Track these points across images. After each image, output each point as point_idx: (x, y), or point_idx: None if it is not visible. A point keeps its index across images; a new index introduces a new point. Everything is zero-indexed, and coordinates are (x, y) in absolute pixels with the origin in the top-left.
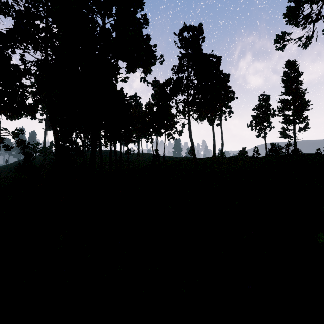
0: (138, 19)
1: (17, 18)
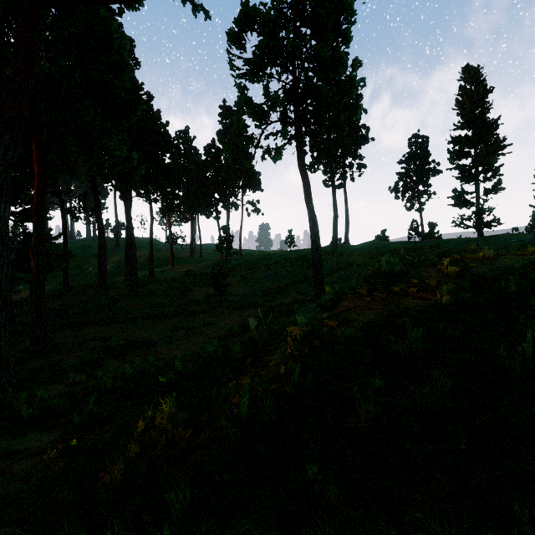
0: None
1: None
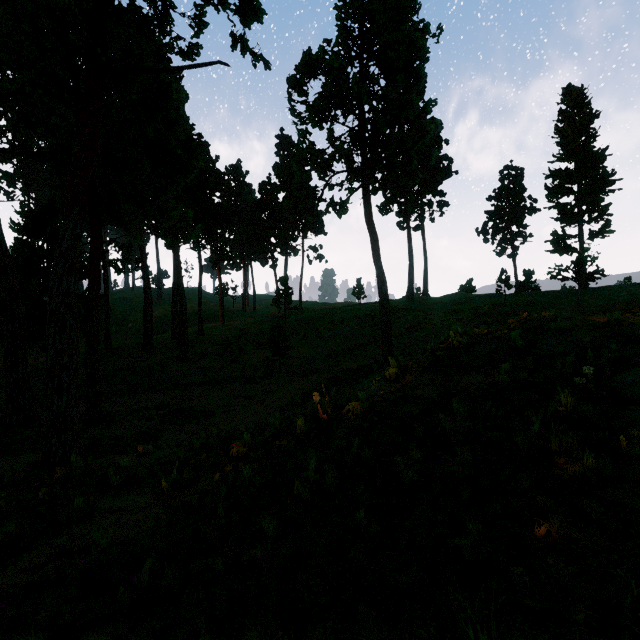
0: None
1: None
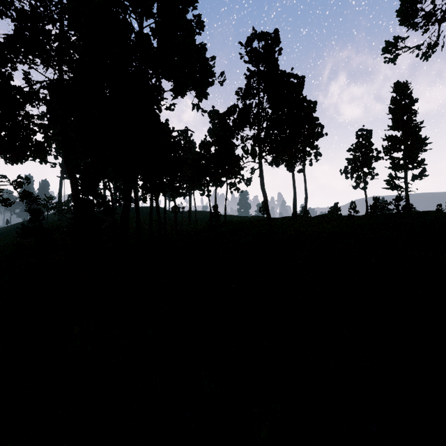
0: (190, 22)
1: (19, 20)
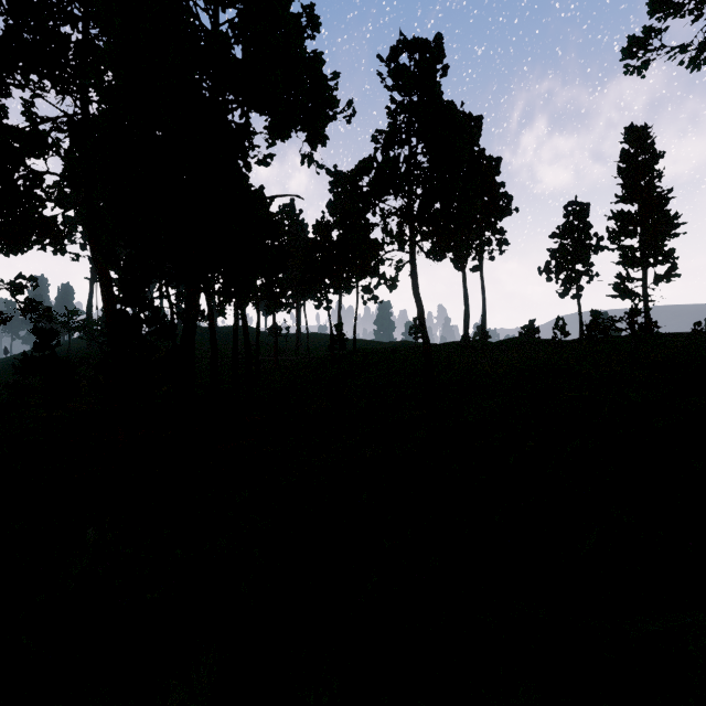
0: (296, 18)
1: (13, 13)
